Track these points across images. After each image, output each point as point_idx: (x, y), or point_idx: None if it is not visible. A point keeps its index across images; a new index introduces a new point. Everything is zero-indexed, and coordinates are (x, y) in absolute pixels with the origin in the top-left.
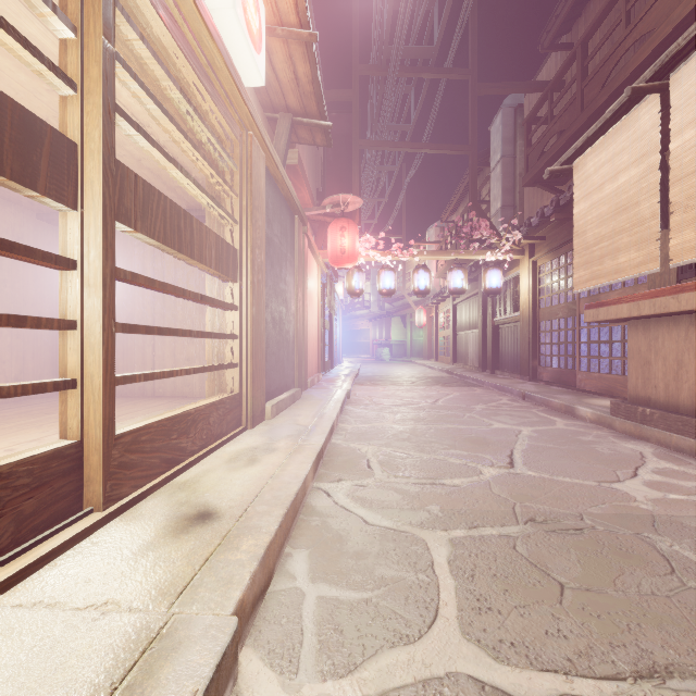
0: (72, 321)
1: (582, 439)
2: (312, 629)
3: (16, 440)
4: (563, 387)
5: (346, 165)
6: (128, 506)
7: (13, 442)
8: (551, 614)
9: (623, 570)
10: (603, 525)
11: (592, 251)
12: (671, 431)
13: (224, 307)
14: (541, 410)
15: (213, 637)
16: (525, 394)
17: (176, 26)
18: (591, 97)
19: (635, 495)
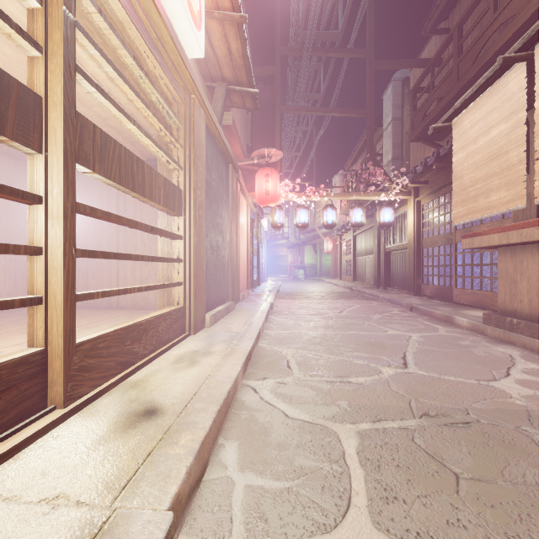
0: (37, 247)
1: (461, 344)
2: (240, 517)
3: (4, 344)
4: (442, 301)
5: (270, 126)
6: (87, 403)
7: (1, 345)
8: (450, 504)
9: (508, 461)
10: (486, 419)
11: (468, 192)
12: (535, 337)
13: (171, 236)
14: (425, 319)
15: (150, 533)
16: (412, 306)
17: (130, 4)
18: (465, 70)
19: (510, 392)
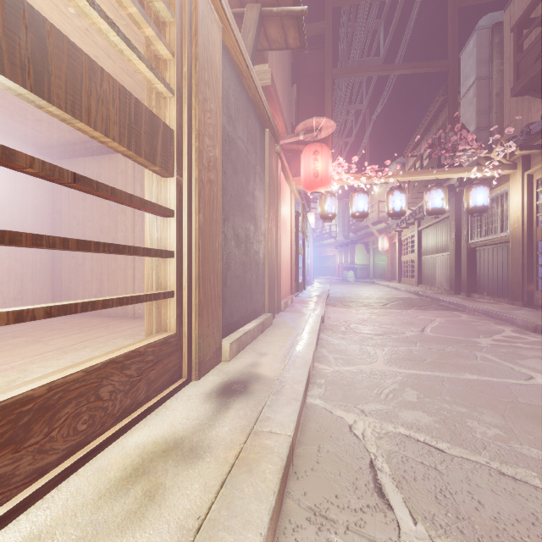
0: None
1: None
2: None
3: None
4: None
5: (318, 98)
6: None
7: None
8: None
9: None
10: None
11: None
12: None
13: (144, 207)
14: None
15: None
16: (537, 325)
17: None
18: None
19: None
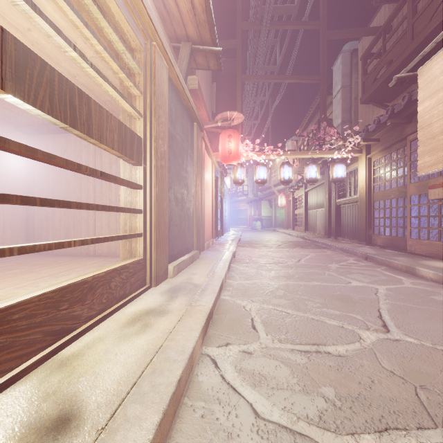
0: None
1: (436, 299)
2: None
3: None
4: (396, 250)
5: (232, 94)
6: None
7: None
8: None
9: None
10: None
11: (438, 140)
12: None
13: (128, 185)
14: (384, 269)
15: None
16: (368, 255)
17: None
18: (420, 28)
19: None
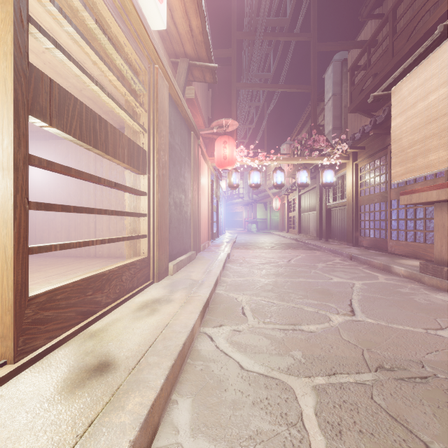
0: None
1: (401, 291)
2: None
3: None
4: (378, 251)
5: (227, 101)
6: (41, 356)
7: None
8: None
9: None
10: (443, 373)
11: (406, 153)
12: None
13: (135, 192)
14: (365, 268)
15: None
16: (352, 256)
17: None
18: (399, 47)
19: None
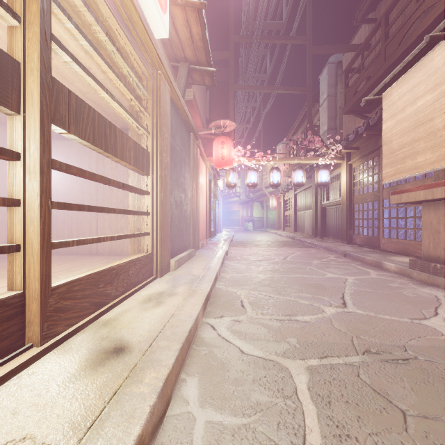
0: (15, 199)
1: (391, 286)
2: None
3: None
4: (371, 248)
5: (225, 102)
6: (62, 340)
7: None
8: (401, 443)
9: None
10: (423, 356)
11: (396, 154)
12: None
13: (140, 192)
14: (358, 264)
15: None
16: (346, 253)
17: None
18: (391, 52)
19: (441, 330)
